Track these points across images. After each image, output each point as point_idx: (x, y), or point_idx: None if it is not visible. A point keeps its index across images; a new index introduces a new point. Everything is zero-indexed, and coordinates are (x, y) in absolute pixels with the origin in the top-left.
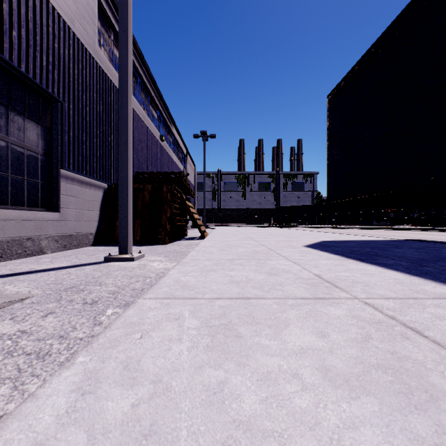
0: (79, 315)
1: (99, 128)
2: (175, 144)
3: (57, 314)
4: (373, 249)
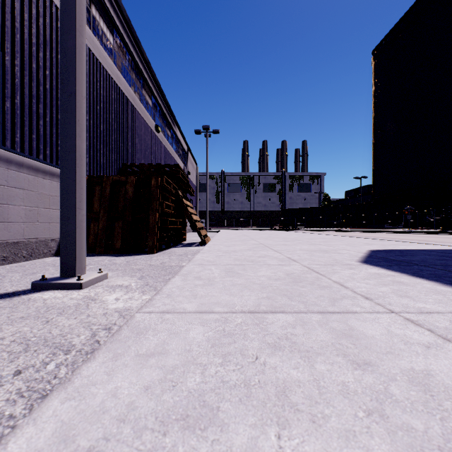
0: None
1: None
2: (174, 139)
3: None
4: None
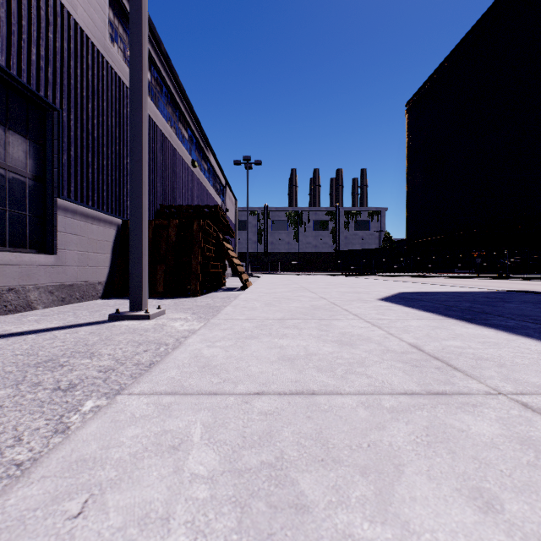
0: (37, 412)
1: (110, 147)
2: (211, 172)
3: (3, 410)
4: (474, 304)
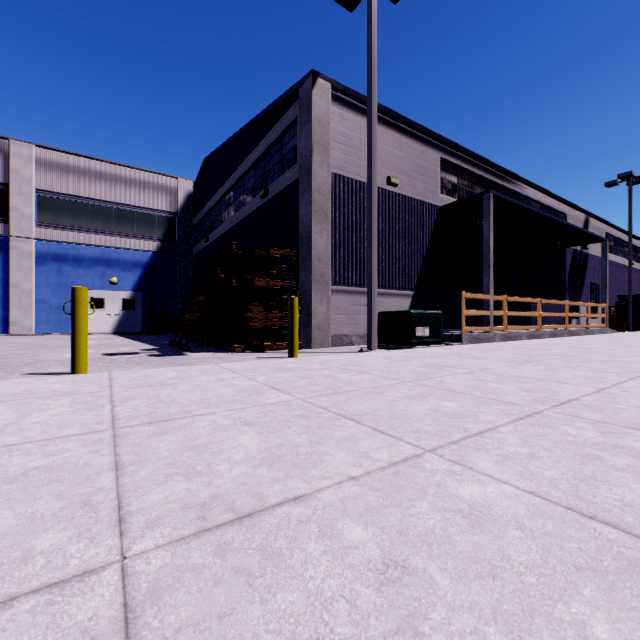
0: None
1: None
2: None
3: None
4: None
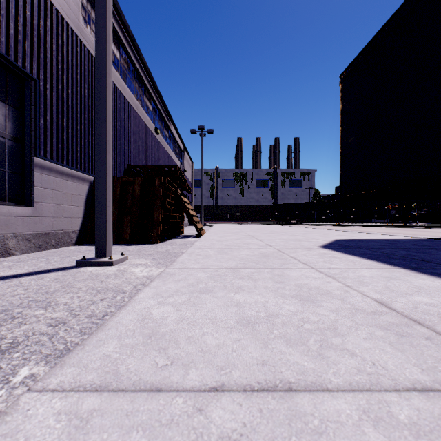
0: None
1: (83, 114)
2: (171, 139)
3: None
4: (409, 252)
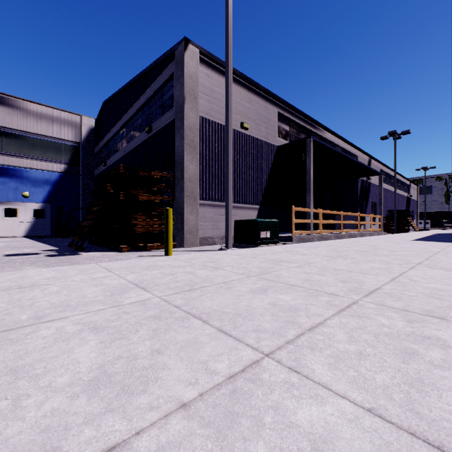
0: None
1: None
2: (401, 184)
3: None
4: None
